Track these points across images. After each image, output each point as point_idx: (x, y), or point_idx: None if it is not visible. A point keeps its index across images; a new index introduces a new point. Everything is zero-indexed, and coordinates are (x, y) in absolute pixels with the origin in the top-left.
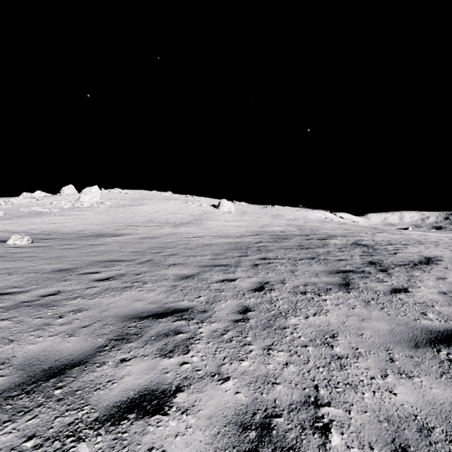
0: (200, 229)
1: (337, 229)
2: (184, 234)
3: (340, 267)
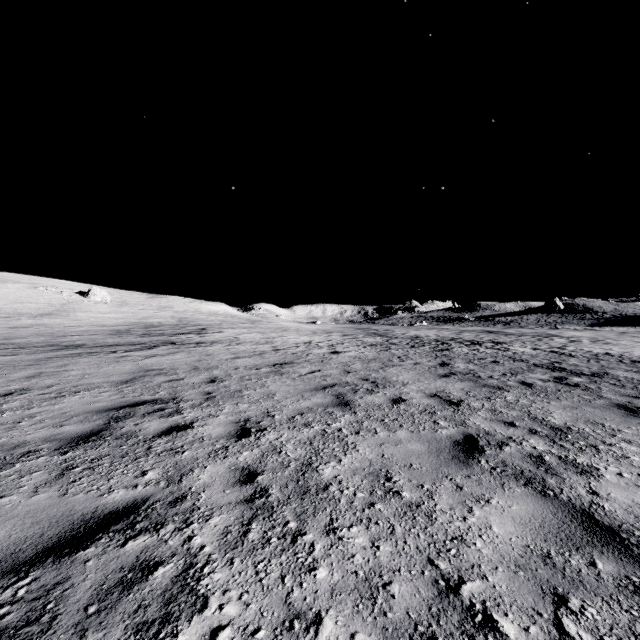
0: (70, 320)
1: (214, 321)
2: (55, 324)
3: (165, 334)
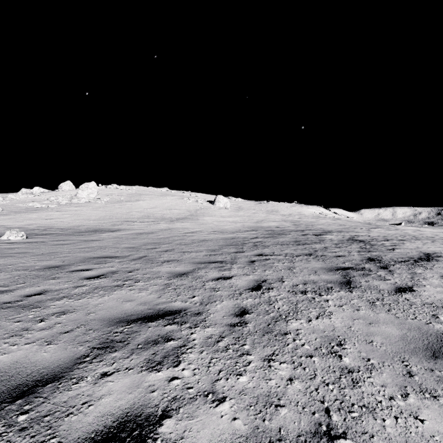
0: (196, 224)
1: (332, 225)
2: (180, 229)
3: (338, 264)
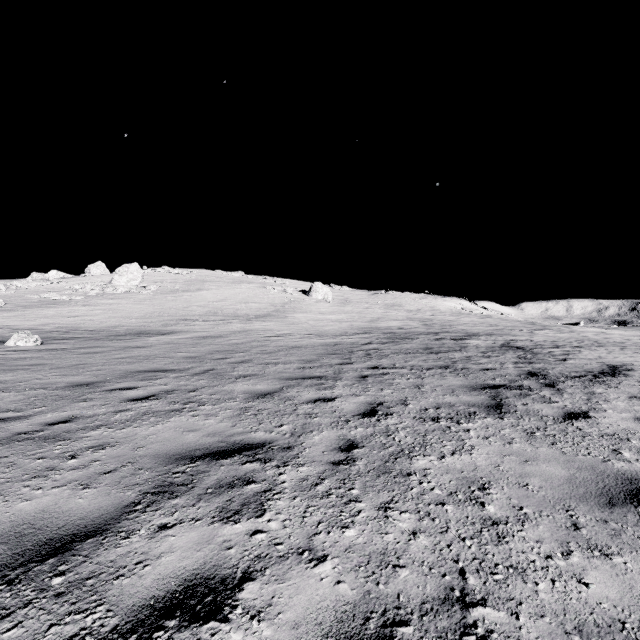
0: (284, 324)
1: (478, 325)
2: (261, 331)
3: (486, 380)
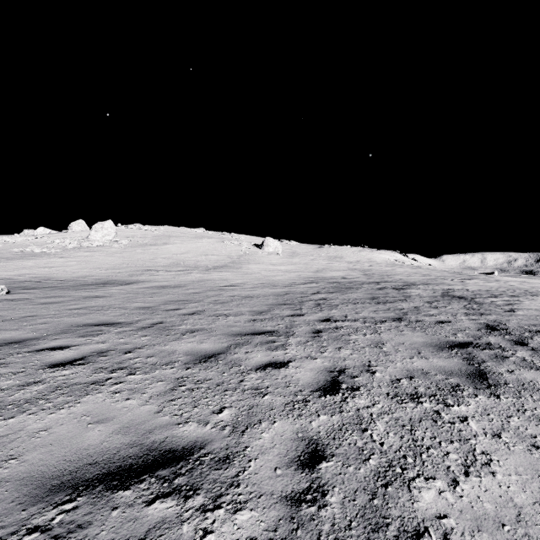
0: (239, 274)
1: (413, 275)
2: (217, 281)
3: (447, 336)
